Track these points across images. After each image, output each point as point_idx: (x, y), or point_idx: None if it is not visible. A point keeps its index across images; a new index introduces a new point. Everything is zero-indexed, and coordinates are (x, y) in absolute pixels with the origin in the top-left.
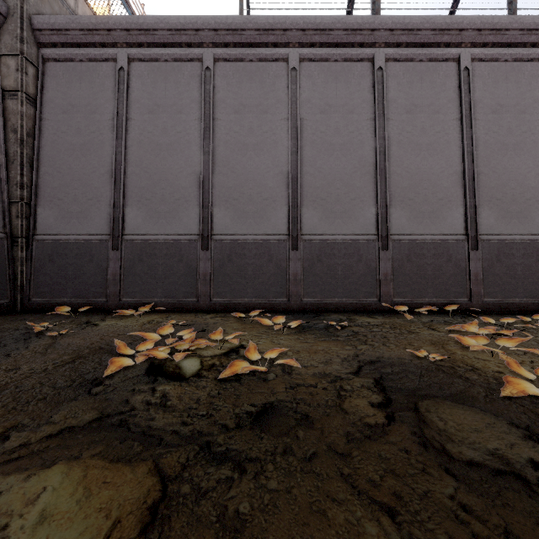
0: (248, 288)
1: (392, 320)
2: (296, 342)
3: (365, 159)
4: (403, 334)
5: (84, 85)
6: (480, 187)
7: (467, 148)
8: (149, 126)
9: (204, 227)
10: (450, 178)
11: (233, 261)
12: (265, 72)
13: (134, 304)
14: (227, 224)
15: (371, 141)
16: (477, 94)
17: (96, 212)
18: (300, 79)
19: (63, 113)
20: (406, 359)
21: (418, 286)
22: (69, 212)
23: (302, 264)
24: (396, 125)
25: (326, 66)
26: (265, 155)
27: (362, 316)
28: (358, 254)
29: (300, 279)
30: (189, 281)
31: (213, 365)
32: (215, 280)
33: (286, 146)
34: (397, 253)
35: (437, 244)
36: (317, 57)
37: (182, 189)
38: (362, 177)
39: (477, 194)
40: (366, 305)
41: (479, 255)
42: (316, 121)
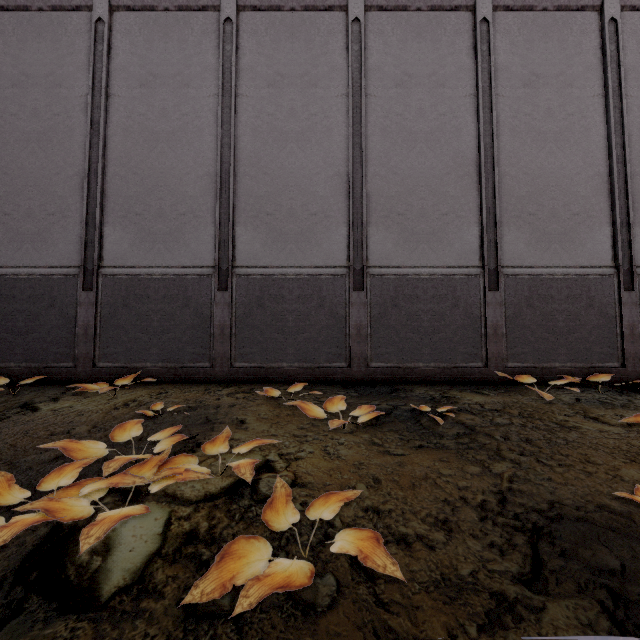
0: (287, 347)
1: (514, 399)
2: (370, 453)
3: (462, 155)
4: (556, 433)
5: (45, 45)
6: (635, 196)
7: (616, 138)
8: (141, 106)
9: (221, 256)
10: (591, 182)
11: (265, 307)
12: (314, 27)
13: (115, 371)
14: (257, 251)
15: (472, 128)
16: (628, 59)
17: (60, 233)
18: (365, 37)
19: (13, 86)
20: (617, 512)
21: (545, 345)
22: (20, 233)
23: (369, 312)
24: (508, 103)
25: (404, 17)
26: (314, 148)
27: (464, 391)
28: (453, 296)
29: (366, 333)
30: (198, 337)
31: (189, 539)
32: (237, 334)
33: (345, 136)
34: (511, 295)
35: (572, 281)
36: (391, 4)
37: (189, 198)
38: (458, 181)
39: (631, 206)
40: (466, 373)
41: (636, 298)
42: (389, 98)
